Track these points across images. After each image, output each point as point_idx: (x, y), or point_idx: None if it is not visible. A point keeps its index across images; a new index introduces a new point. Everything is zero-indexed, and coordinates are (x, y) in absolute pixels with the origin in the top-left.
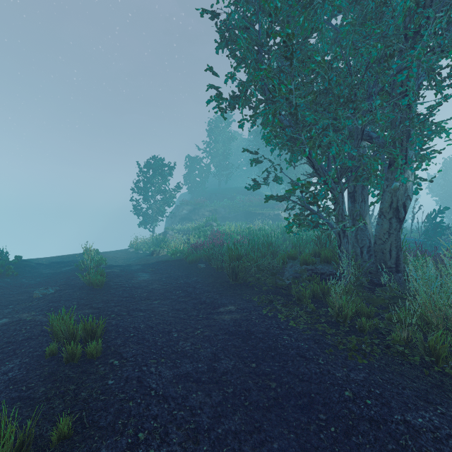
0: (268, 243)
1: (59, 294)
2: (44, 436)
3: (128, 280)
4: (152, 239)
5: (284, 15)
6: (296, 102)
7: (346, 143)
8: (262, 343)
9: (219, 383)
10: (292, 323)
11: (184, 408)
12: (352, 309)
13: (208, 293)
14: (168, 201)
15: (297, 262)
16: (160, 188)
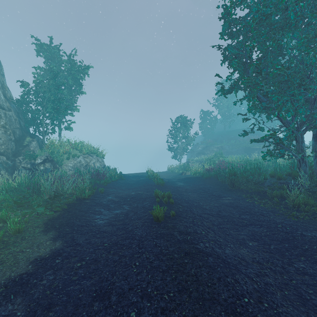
0: (257, 168)
1: (147, 187)
2: (167, 215)
3: (173, 184)
4: (180, 166)
5: (258, 47)
6: (266, 90)
7: (302, 108)
8: (243, 210)
9: (221, 218)
10: (262, 205)
11: (208, 220)
12: (300, 201)
13: (216, 192)
14: (189, 142)
15: (274, 178)
16: (184, 135)
